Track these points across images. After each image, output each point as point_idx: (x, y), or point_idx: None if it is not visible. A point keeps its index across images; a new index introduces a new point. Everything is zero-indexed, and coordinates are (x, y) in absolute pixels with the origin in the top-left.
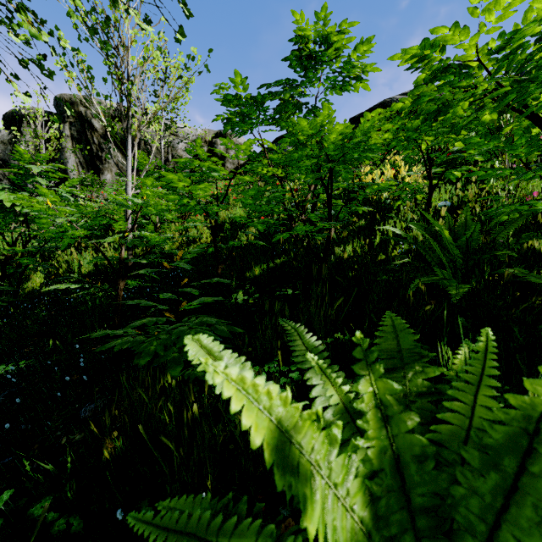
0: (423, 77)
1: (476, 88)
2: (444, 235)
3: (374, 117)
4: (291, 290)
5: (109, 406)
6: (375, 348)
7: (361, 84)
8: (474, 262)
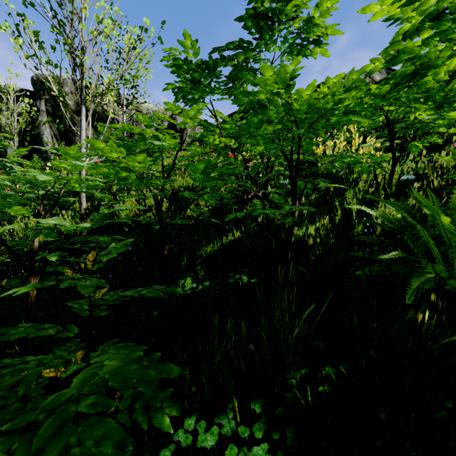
0: (406, 28)
1: None
2: (438, 221)
3: (336, 83)
4: (247, 278)
5: None
6: None
7: (319, 49)
8: None
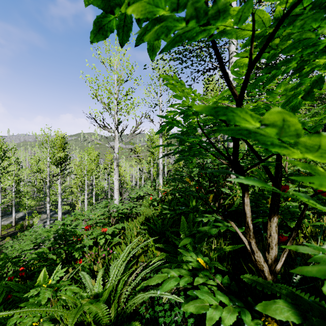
0: None
1: None
2: None
3: None
4: None
5: None
6: None
7: None
8: None
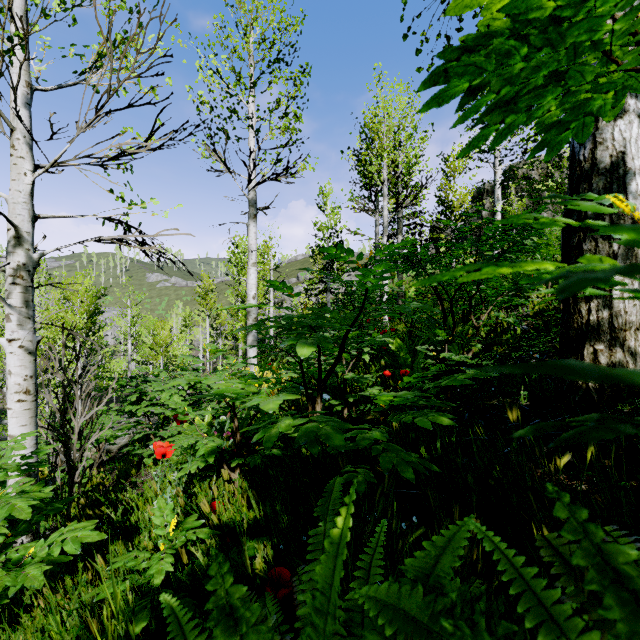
0: None
1: None
2: None
3: None
4: None
5: None
6: None
7: None
8: None
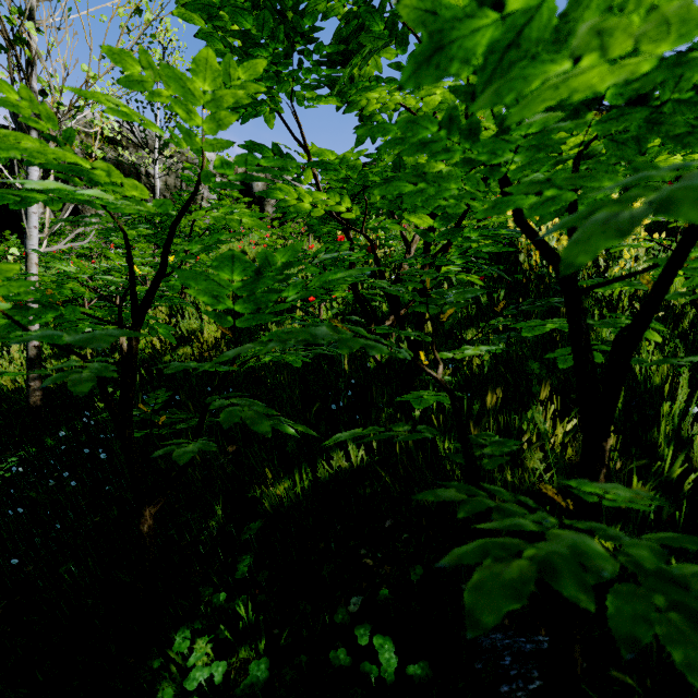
0: None
1: None
2: None
3: None
4: (394, 656)
5: None
6: None
7: None
8: None
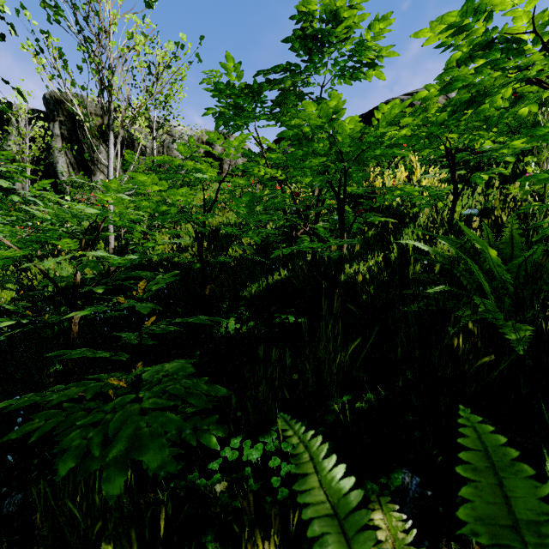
0: (458, 56)
1: (525, 69)
2: (487, 255)
3: None
4: (293, 318)
5: (45, 495)
6: (463, 512)
7: (374, 71)
8: (532, 292)
